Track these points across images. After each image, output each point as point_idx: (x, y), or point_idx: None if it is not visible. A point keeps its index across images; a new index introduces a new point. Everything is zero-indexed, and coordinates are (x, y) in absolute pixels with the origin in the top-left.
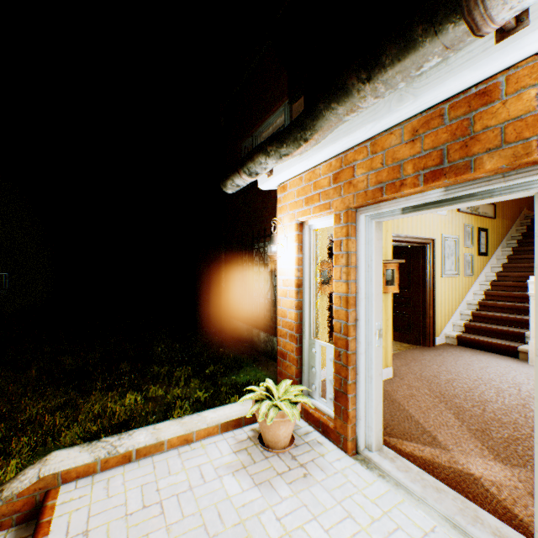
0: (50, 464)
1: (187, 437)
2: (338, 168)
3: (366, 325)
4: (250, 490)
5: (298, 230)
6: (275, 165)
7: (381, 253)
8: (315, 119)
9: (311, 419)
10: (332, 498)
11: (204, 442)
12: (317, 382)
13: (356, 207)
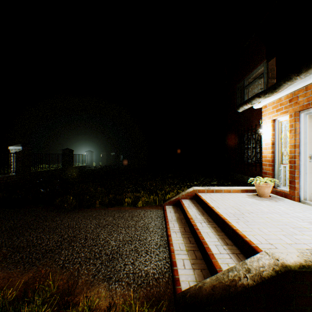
0: (194, 187)
1: (229, 190)
2: (290, 97)
3: (303, 154)
4: (255, 200)
5: (272, 123)
6: (262, 100)
7: (311, 127)
8: (279, 86)
9: (278, 194)
10: (286, 205)
11: (235, 193)
12: (281, 180)
13: (299, 111)
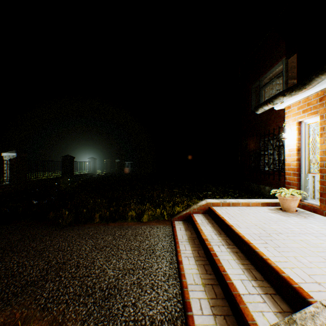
0: (208, 200)
1: (247, 204)
2: (321, 95)
3: None
4: (280, 216)
5: (297, 125)
6: (287, 99)
7: None
8: (310, 81)
9: (305, 208)
10: (318, 222)
11: (254, 207)
12: (309, 192)
13: None
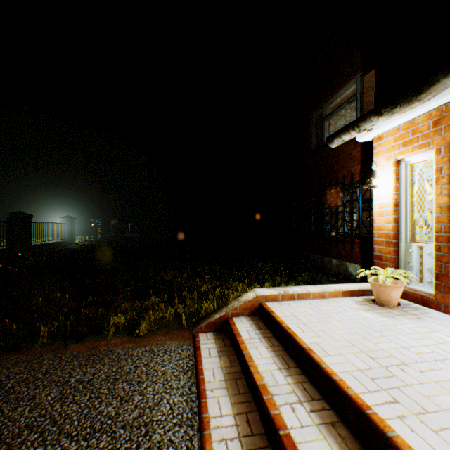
0: (258, 291)
1: (322, 294)
2: (437, 116)
3: None
4: (380, 317)
5: (394, 166)
6: (383, 121)
7: None
8: (431, 86)
9: (409, 298)
10: (444, 327)
11: (333, 299)
12: (413, 272)
13: None
